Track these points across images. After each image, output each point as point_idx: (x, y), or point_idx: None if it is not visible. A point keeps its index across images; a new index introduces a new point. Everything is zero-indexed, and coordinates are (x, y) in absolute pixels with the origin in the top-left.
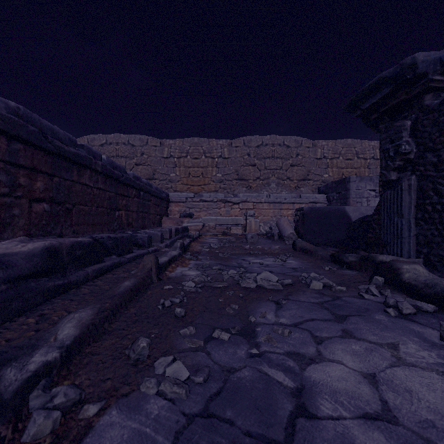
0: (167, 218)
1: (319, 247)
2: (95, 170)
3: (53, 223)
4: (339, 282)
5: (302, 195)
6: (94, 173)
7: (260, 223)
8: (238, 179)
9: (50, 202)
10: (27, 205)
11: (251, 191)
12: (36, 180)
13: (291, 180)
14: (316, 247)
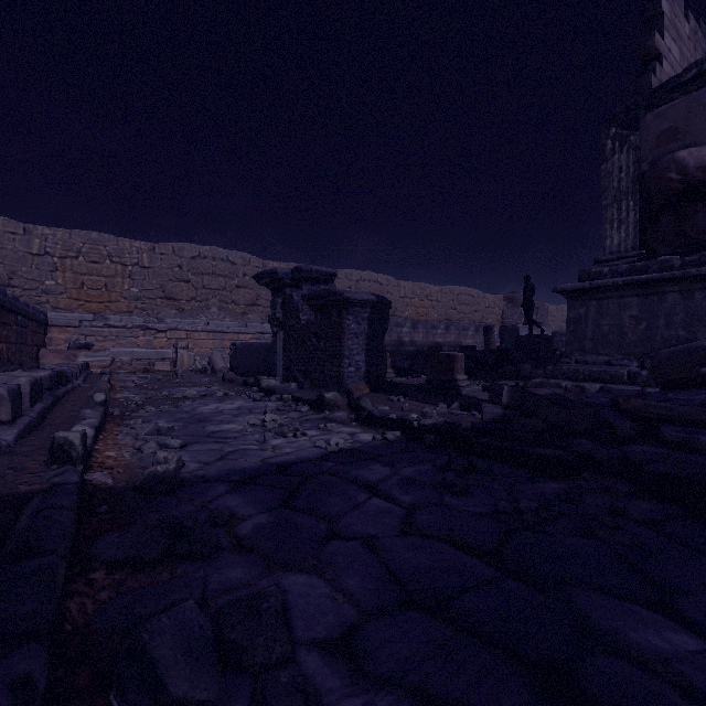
0: (49, 351)
1: (245, 378)
2: None
3: None
4: (237, 393)
5: (248, 324)
6: None
7: (196, 356)
8: (164, 297)
9: None
10: None
11: (184, 314)
12: None
13: (237, 305)
14: (241, 378)
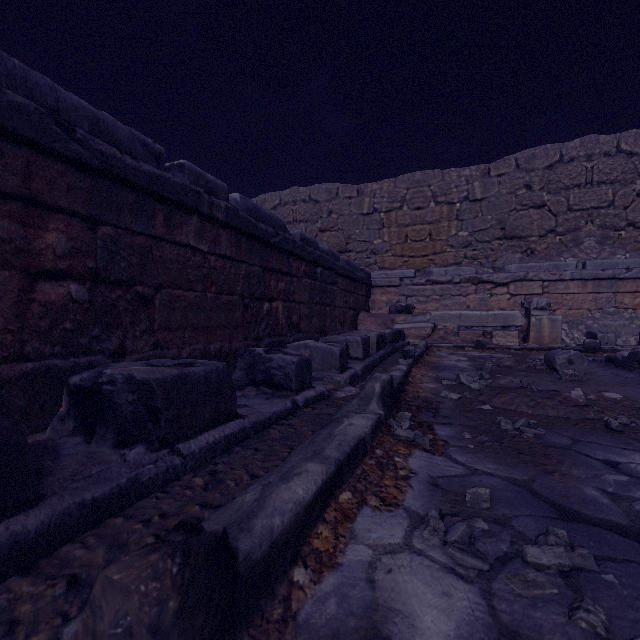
0: (367, 315)
1: None
2: (211, 217)
3: (97, 328)
4: None
5: None
6: (208, 223)
7: None
8: (503, 237)
9: (92, 281)
10: (14, 284)
11: (534, 258)
12: (43, 229)
13: (638, 228)
14: None
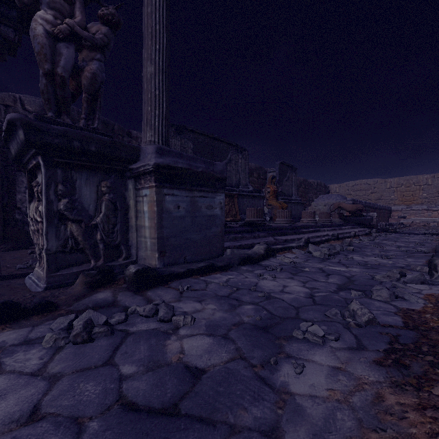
0: (391, 219)
1: None
2: (377, 209)
3: None
4: None
5: None
6: (377, 209)
7: None
8: (438, 196)
9: None
10: None
11: None
12: None
13: None
14: None
